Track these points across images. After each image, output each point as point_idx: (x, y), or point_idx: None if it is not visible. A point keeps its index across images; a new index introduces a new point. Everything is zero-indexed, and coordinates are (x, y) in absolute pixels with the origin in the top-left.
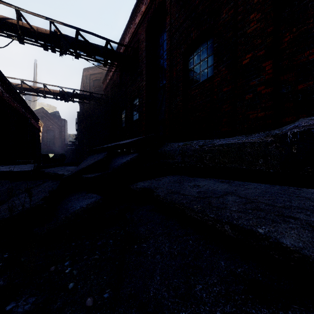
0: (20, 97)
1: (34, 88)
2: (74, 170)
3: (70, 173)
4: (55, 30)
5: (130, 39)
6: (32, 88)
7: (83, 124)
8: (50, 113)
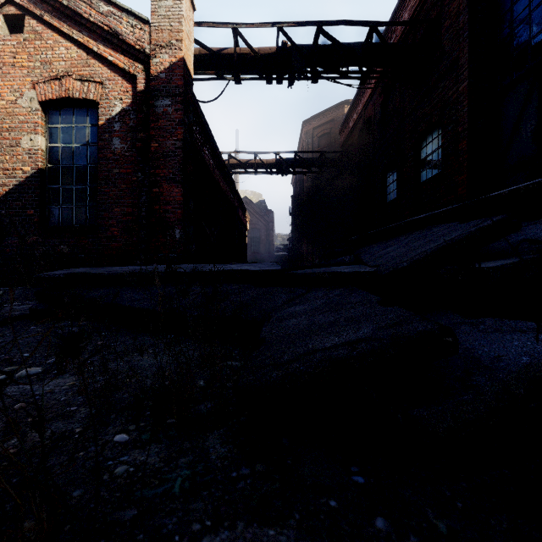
0: (229, 175)
1: (242, 162)
2: (389, 261)
3: (403, 263)
4: (283, 42)
5: (414, 12)
6: (240, 163)
7: (302, 213)
8: (255, 204)
